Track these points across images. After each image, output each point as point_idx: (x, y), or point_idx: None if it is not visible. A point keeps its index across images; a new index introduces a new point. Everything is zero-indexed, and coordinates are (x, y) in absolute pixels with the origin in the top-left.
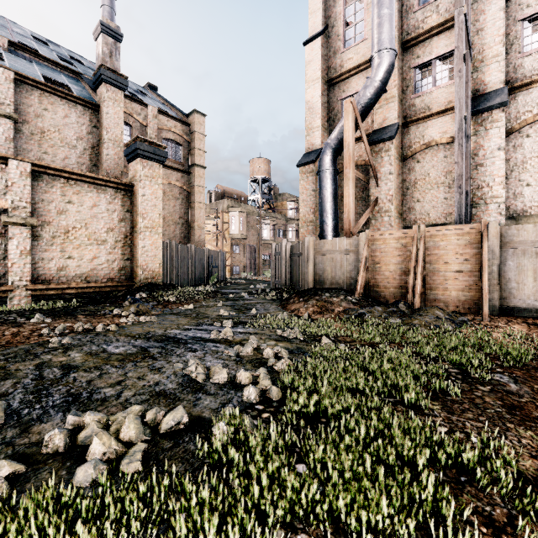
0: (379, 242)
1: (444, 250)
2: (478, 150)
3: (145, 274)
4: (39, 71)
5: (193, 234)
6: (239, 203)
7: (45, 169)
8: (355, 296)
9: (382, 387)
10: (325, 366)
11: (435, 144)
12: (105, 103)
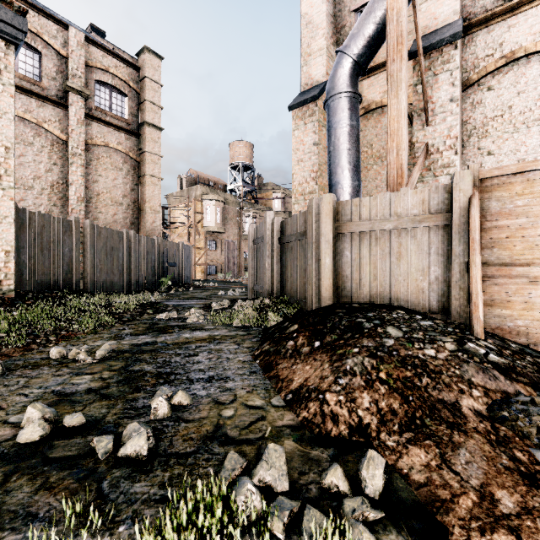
0: (510, 192)
1: None
2: None
3: None
4: None
5: (144, 219)
6: (216, 191)
7: None
8: (476, 336)
9: None
10: None
11: (523, 53)
12: None
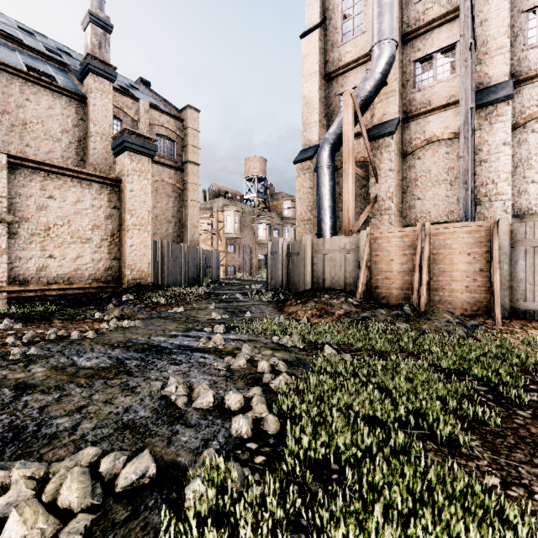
0: (381, 241)
1: (450, 249)
2: (482, 146)
3: (134, 274)
4: (22, 60)
5: (187, 233)
6: (235, 202)
7: (23, 161)
8: (356, 298)
9: (404, 414)
10: (331, 384)
11: (436, 139)
12: (92, 95)
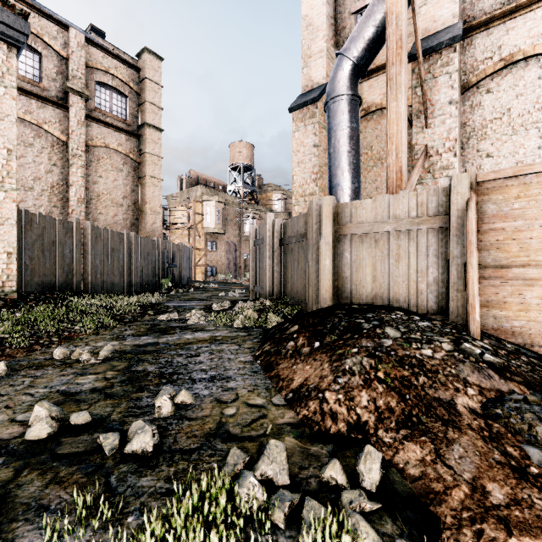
0: (507, 195)
1: None
2: None
3: None
4: None
5: (144, 220)
6: (216, 192)
7: None
8: (472, 337)
9: None
10: None
11: (522, 57)
12: None
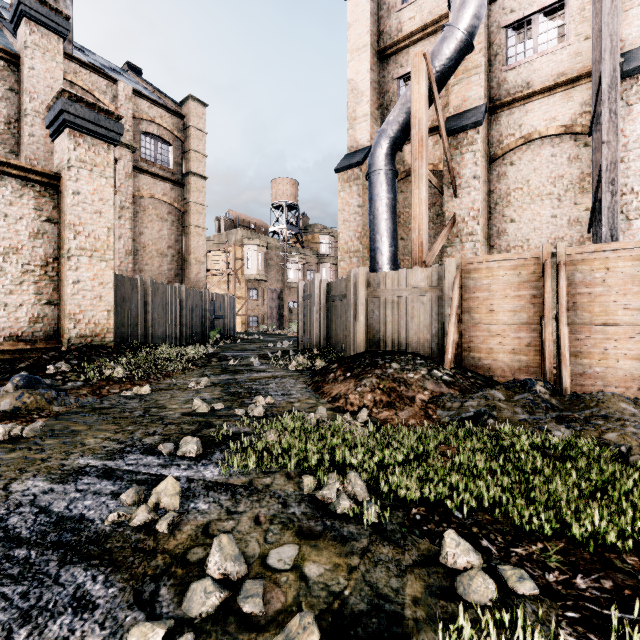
0: (480, 274)
1: (602, 287)
2: None
3: (80, 329)
4: None
5: (188, 270)
6: (258, 235)
7: None
8: (444, 368)
9: None
10: None
11: (538, 136)
12: (27, 52)
